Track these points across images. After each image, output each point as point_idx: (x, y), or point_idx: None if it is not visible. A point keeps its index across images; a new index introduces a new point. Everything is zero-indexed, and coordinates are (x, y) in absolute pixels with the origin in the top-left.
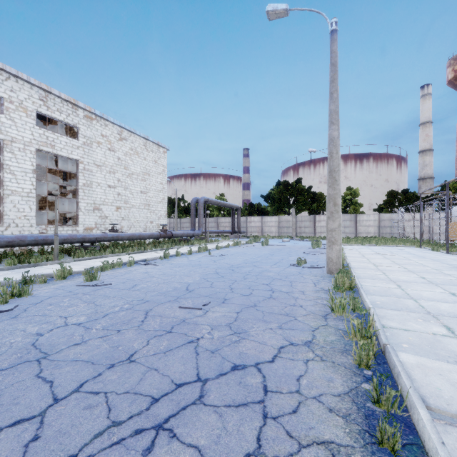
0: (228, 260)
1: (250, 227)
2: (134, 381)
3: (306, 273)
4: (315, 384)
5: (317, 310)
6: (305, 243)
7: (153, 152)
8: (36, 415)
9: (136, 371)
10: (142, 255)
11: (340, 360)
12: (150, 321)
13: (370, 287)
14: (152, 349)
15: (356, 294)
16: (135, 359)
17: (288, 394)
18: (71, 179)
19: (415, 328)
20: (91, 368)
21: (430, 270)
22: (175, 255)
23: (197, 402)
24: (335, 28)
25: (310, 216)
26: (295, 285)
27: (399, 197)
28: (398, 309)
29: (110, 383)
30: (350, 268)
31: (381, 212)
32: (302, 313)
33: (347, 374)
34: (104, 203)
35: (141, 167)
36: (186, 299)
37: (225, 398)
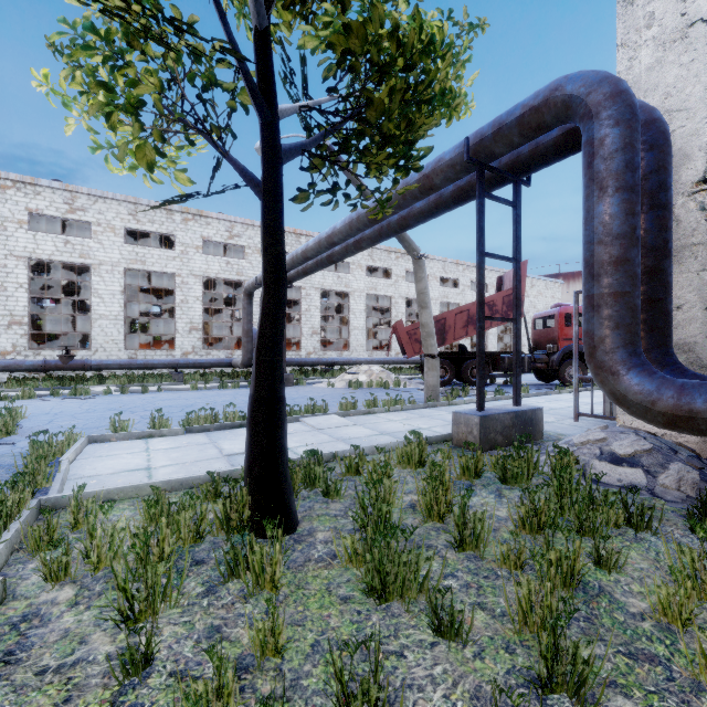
0: None
1: None
2: None
3: None
4: None
5: None
6: None
7: (550, 289)
8: None
9: None
10: None
11: None
12: None
13: None
14: None
15: None
16: None
17: None
18: None
19: None
20: None
21: None
22: None
23: None
24: None
25: None
26: None
27: None
28: None
29: None
30: None
31: None
32: None
33: None
34: (523, 336)
35: (543, 304)
36: None
37: None
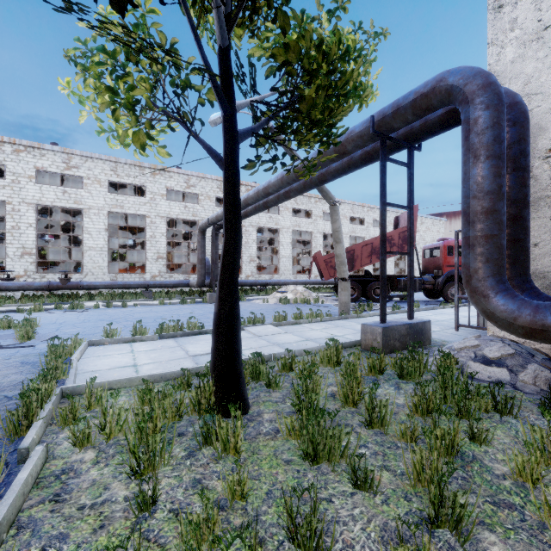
0: None
1: None
2: None
3: None
4: None
5: None
6: None
7: (436, 225)
8: None
9: None
10: None
11: None
12: None
13: None
14: None
15: None
16: None
17: None
18: None
19: None
20: None
21: None
22: None
23: None
24: None
25: None
26: None
27: None
28: None
29: None
30: None
31: None
32: None
33: None
34: (415, 262)
35: (430, 237)
36: None
37: None
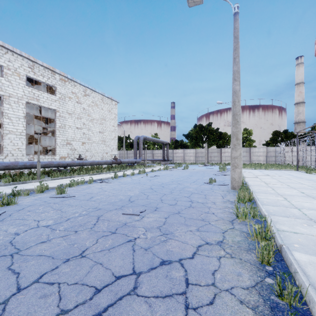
0: (159, 180)
1: (176, 156)
2: (83, 274)
3: (216, 188)
4: (227, 278)
5: (225, 216)
6: (214, 168)
7: (107, 104)
8: (1, 303)
9: (85, 265)
10: (99, 176)
11: (246, 258)
12: (100, 224)
13: (264, 199)
14: (99, 247)
15: (254, 204)
16: (85, 255)
17: (206, 287)
18: (51, 123)
19: (302, 231)
20: (50, 261)
21: (307, 187)
22: (122, 176)
23: (131, 293)
24: (237, 11)
25: (217, 148)
26: (208, 197)
27: (281, 135)
28: (287, 216)
29: (64, 275)
30: (248, 185)
31: (268, 146)
32: (214, 218)
33: (252, 269)
34: (74, 140)
35: (99, 115)
36: (128, 208)
37: (154, 289)
